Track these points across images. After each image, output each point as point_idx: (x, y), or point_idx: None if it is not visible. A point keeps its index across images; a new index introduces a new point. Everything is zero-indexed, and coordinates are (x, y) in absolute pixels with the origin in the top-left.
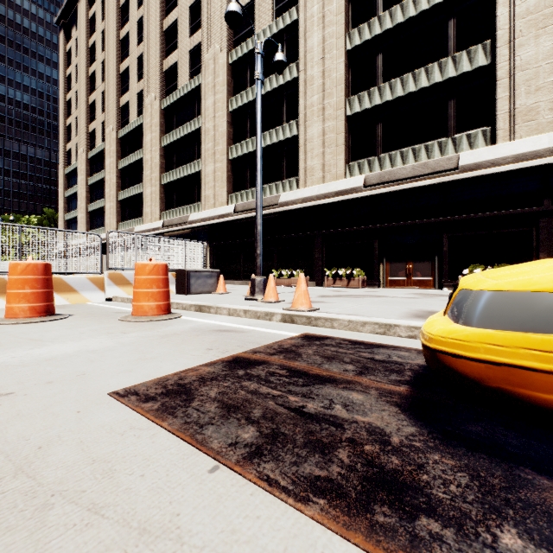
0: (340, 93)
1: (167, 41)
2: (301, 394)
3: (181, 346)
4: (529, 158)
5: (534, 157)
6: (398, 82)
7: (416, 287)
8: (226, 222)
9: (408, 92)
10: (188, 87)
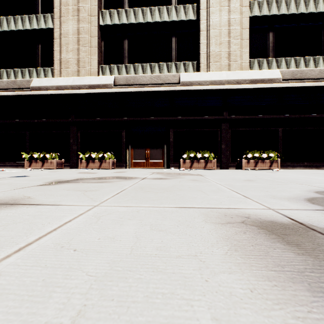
0: (93, 2)
1: None
2: None
3: None
4: (218, 84)
5: (220, 84)
6: (140, 11)
7: (152, 167)
8: None
9: (147, 21)
10: None
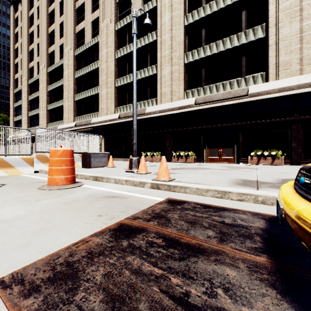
0: (181, 50)
1: (78, 15)
2: (180, 272)
3: (78, 212)
4: (286, 90)
5: (289, 90)
6: (214, 45)
7: (224, 162)
8: (114, 124)
9: (219, 50)
10: (91, 43)
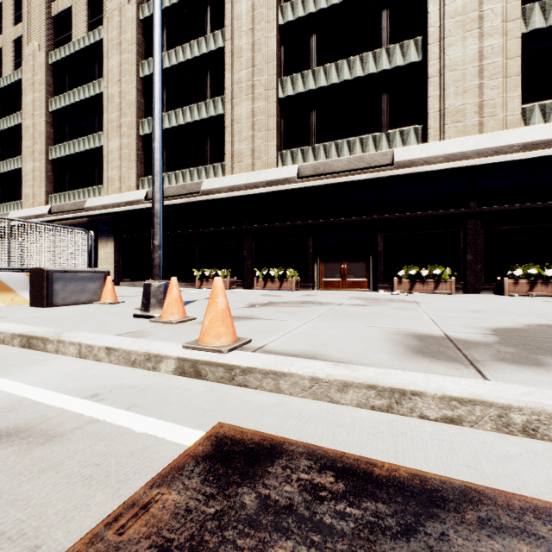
0: (271, 71)
1: None
2: None
3: None
4: (458, 159)
5: (463, 158)
6: (333, 68)
7: (351, 289)
8: (136, 211)
9: (343, 79)
10: (86, 41)
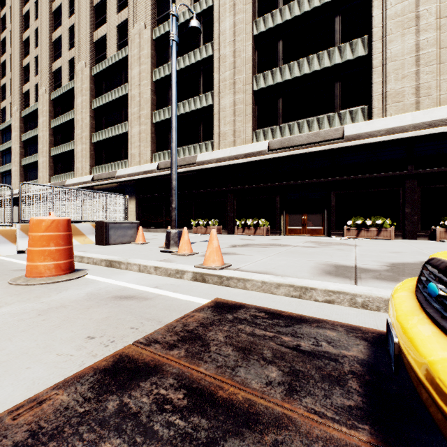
0: (248, 71)
1: (96, 16)
2: None
3: (54, 332)
4: (397, 132)
5: (401, 131)
6: (296, 65)
7: (309, 235)
8: (150, 177)
9: (303, 73)
10: (116, 57)
